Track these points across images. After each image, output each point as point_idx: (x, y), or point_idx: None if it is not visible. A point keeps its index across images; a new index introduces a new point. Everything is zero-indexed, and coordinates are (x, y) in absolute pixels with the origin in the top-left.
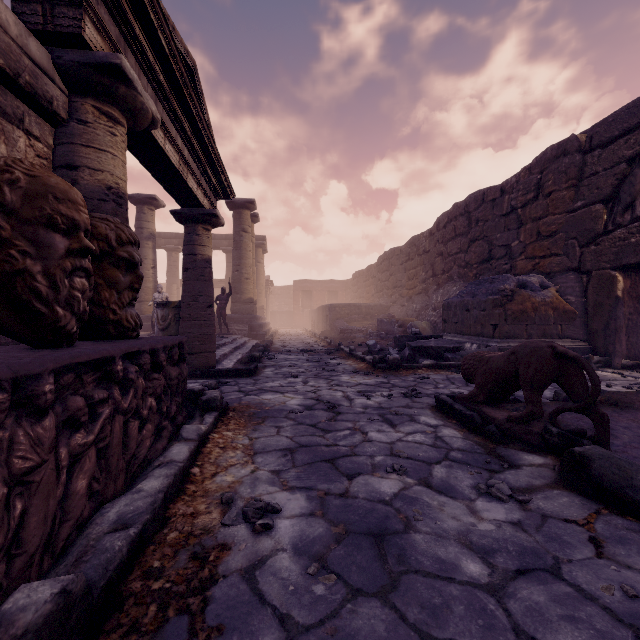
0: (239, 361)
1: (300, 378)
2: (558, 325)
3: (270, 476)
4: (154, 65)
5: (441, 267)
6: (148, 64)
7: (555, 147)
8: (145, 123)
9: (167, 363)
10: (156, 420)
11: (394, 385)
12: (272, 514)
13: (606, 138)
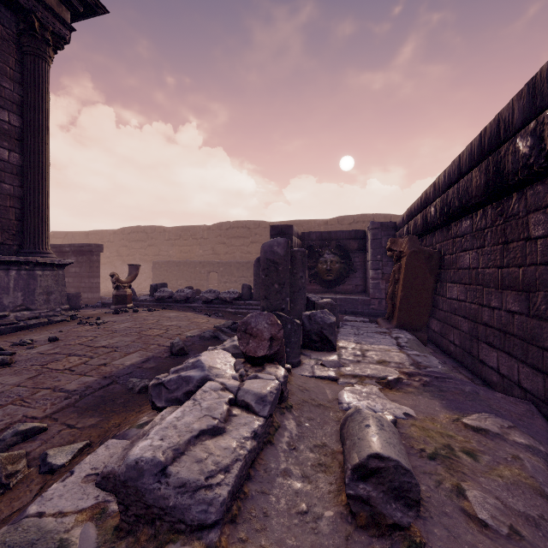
0: None
1: None
2: None
3: None
4: None
5: None
6: None
7: None
8: None
9: None
10: None
11: None
12: None
13: (57, 237)
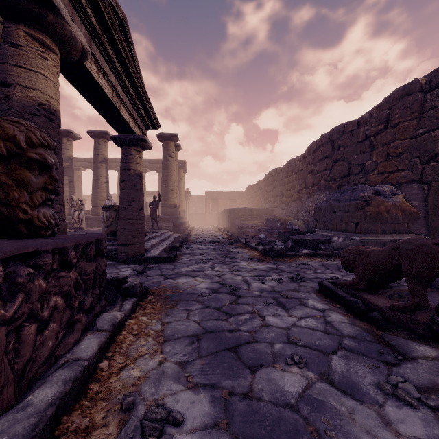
0: (164, 250)
1: (208, 264)
2: (405, 223)
3: (176, 369)
4: (86, 7)
5: (311, 181)
6: (80, 6)
7: (401, 89)
8: (76, 53)
9: (82, 259)
10: (66, 316)
11: (282, 270)
12: (173, 426)
13: None
